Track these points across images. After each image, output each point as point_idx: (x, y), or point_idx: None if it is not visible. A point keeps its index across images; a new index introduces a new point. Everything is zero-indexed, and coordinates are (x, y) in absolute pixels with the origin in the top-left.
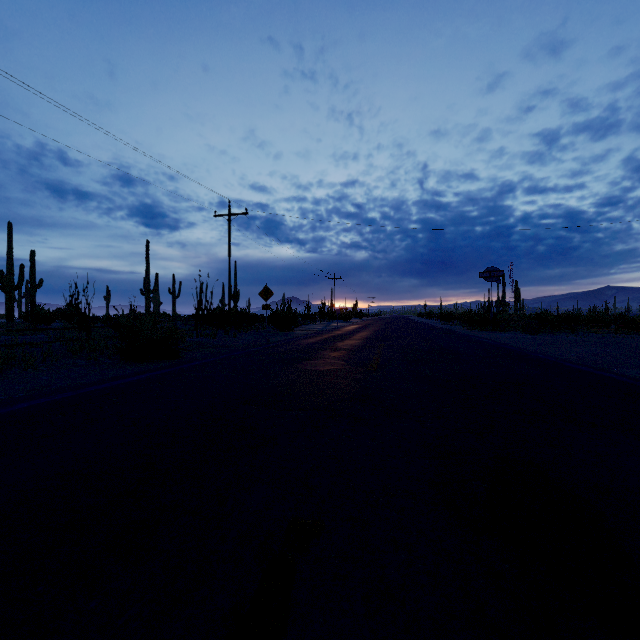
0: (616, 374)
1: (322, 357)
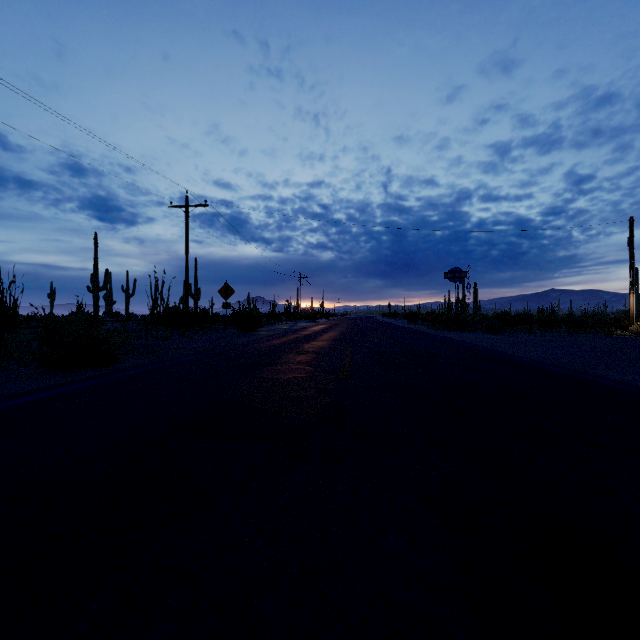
0: (600, 377)
1: (286, 362)
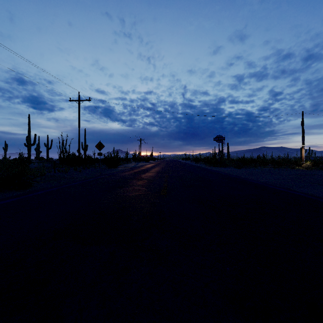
0: (301, 193)
1: (131, 185)
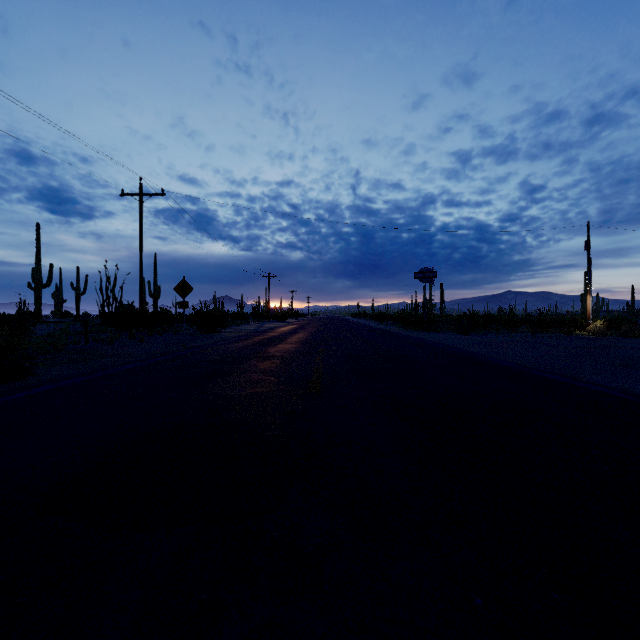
0: (601, 386)
1: (247, 370)
